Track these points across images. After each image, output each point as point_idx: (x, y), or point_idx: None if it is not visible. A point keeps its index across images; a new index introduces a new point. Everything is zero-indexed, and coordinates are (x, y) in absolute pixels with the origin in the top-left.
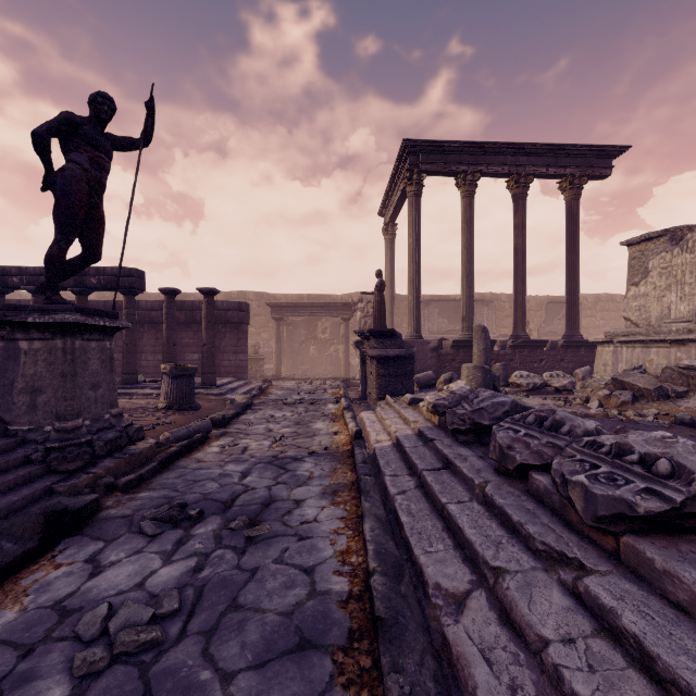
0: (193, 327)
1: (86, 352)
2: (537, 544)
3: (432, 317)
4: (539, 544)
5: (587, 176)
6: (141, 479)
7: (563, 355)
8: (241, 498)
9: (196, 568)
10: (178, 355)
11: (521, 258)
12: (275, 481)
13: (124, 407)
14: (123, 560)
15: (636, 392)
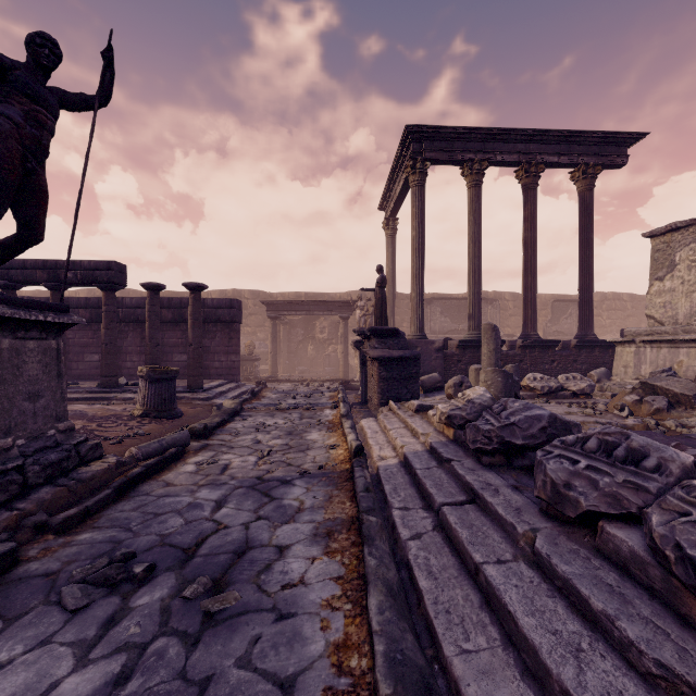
0: (181, 326)
1: (20, 354)
2: (648, 663)
3: (434, 315)
4: (653, 664)
5: (602, 165)
6: (88, 512)
7: (576, 355)
8: (209, 543)
9: (120, 676)
10: (166, 355)
11: (531, 252)
12: (256, 514)
13: (95, 414)
14: (17, 659)
15: (671, 397)
